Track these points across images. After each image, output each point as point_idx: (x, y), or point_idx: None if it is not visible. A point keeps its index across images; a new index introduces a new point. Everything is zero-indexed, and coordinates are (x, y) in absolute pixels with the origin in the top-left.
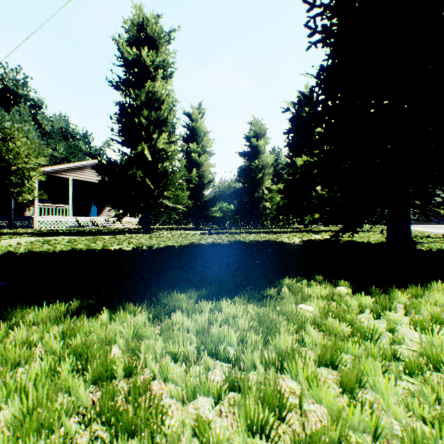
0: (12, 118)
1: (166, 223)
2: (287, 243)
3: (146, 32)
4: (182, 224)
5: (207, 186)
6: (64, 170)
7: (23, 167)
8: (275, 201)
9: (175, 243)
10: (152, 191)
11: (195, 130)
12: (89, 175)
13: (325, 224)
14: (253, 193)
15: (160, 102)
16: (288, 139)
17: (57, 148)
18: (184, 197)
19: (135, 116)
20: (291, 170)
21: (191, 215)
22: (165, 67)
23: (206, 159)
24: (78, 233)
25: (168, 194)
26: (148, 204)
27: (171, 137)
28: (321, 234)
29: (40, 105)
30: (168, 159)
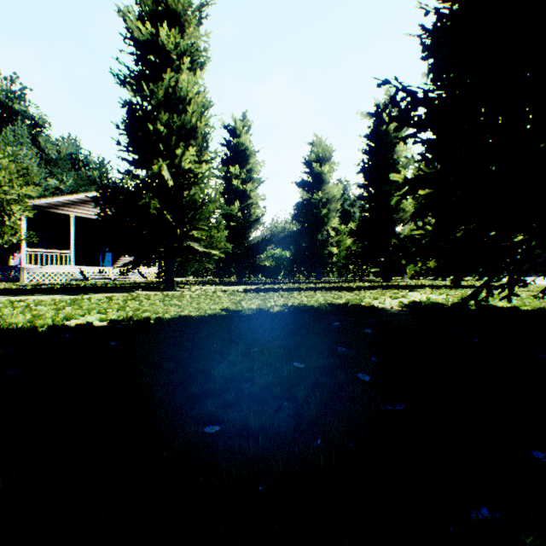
0: (5, 139)
1: (202, 274)
2: (382, 310)
3: (165, 4)
4: (223, 276)
5: (253, 226)
6: (64, 204)
7: (3, 199)
8: (344, 246)
9: (192, 312)
10: (175, 230)
11: (237, 150)
12: (97, 212)
13: (441, 278)
14: (315, 236)
15: (186, 103)
16: (364, 161)
17: (64, 179)
18: (220, 238)
19: (151, 123)
20: (367, 203)
21: (232, 264)
22: (194, 56)
23: (252, 189)
24: (68, 289)
25: (199, 235)
26: (170, 248)
27: (203, 154)
28: (418, 291)
29: (42, 124)
30: (198, 183)
